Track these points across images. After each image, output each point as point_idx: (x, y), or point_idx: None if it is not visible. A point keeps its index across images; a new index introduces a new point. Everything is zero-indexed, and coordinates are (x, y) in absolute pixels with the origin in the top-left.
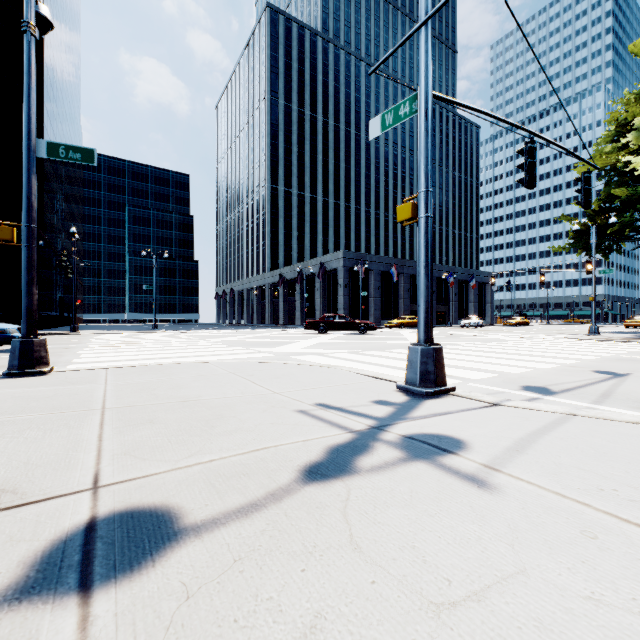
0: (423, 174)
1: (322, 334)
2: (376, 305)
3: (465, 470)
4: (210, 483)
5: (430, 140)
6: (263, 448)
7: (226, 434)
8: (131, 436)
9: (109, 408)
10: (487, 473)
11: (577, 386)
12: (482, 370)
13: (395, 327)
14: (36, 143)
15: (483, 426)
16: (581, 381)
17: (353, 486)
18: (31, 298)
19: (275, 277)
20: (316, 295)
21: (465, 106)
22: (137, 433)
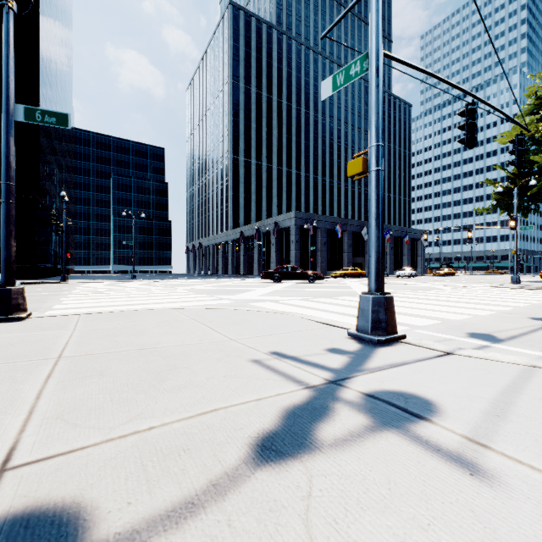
0: (374, 129)
1: (276, 283)
2: (323, 258)
3: (447, 446)
4: (141, 464)
5: (381, 96)
6: (211, 410)
7: (174, 390)
8: (72, 393)
9: (65, 357)
10: (475, 451)
11: (521, 333)
12: (425, 317)
13: (339, 277)
14: (14, 108)
15: (447, 381)
16: (522, 328)
17: (315, 471)
18: (9, 250)
19: (236, 234)
20: (271, 249)
21: (413, 66)
22: (80, 389)
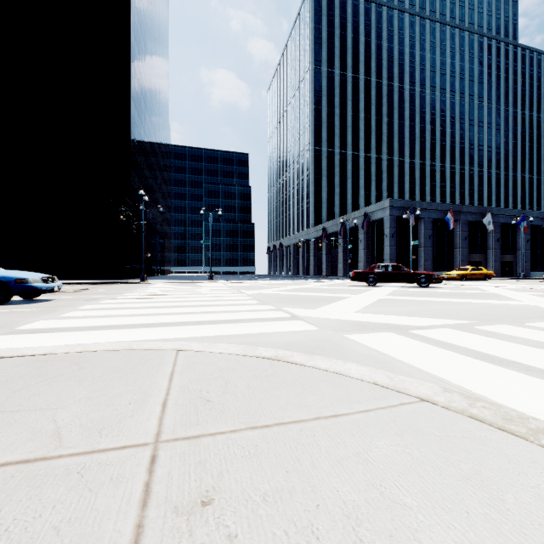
0: None
1: (372, 286)
2: (427, 255)
3: None
4: None
5: None
6: None
7: None
8: None
9: None
10: None
11: None
12: None
13: (452, 279)
14: None
15: None
16: None
17: None
18: None
19: (318, 232)
20: (359, 246)
21: None
22: None
